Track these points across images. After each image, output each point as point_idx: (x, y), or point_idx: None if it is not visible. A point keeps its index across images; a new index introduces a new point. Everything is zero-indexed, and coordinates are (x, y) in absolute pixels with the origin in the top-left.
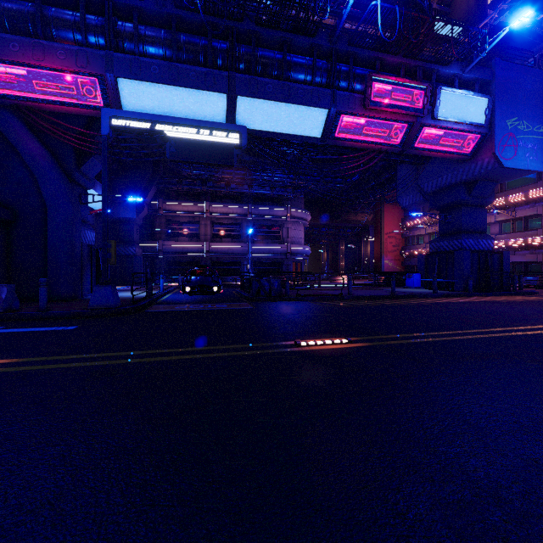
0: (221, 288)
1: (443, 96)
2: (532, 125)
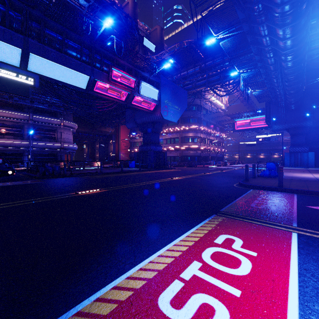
0: (14, 172)
1: (142, 85)
2: (172, 104)
